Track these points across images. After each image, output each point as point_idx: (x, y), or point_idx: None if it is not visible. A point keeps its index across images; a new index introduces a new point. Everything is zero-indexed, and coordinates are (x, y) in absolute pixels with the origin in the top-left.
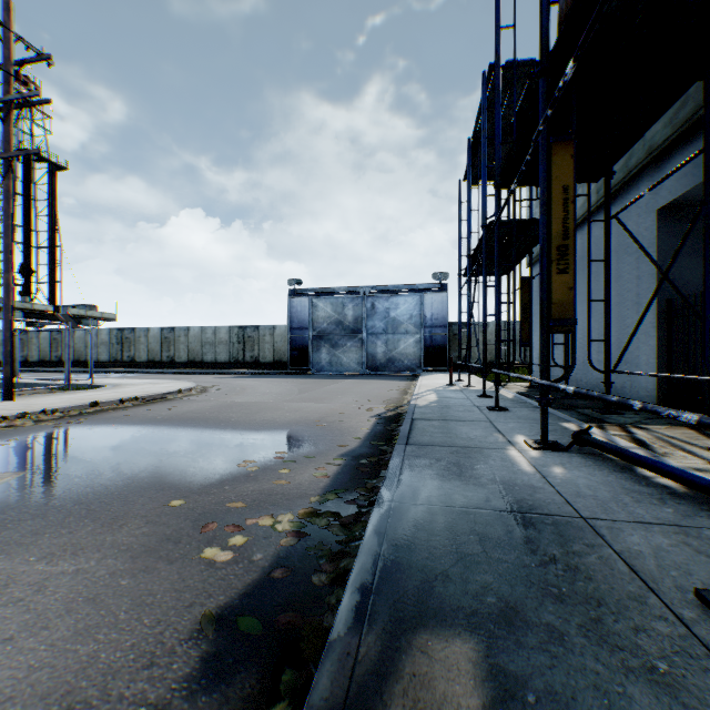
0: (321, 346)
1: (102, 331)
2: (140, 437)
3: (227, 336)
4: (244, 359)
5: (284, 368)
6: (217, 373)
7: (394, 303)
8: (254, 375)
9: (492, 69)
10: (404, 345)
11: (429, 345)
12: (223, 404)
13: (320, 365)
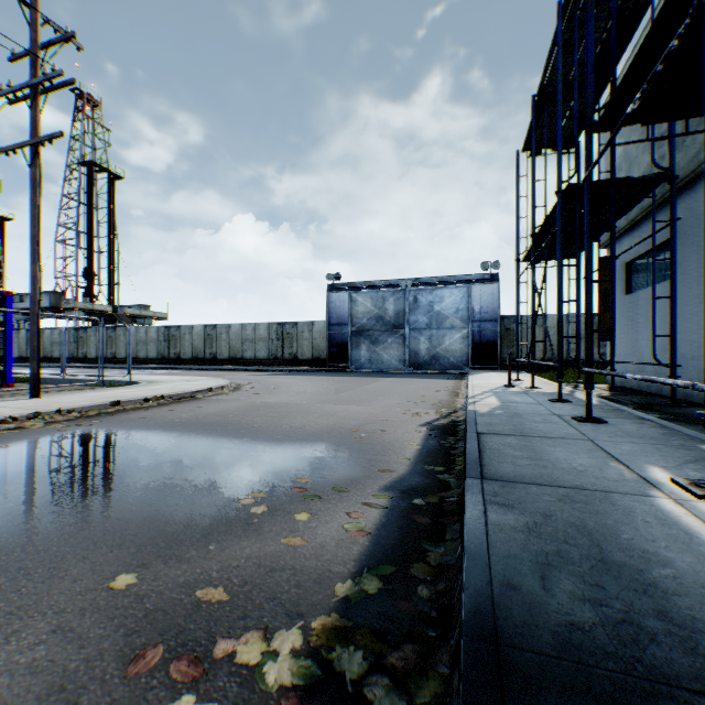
0: (360, 343)
1: (151, 328)
2: (141, 447)
3: (267, 333)
4: (283, 356)
5: (323, 366)
6: (256, 370)
7: (438, 296)
8: (292, 372)
9: None
10: (449, 341)
11: (478, 341)
12: (251, 405)
13: (359, 362)
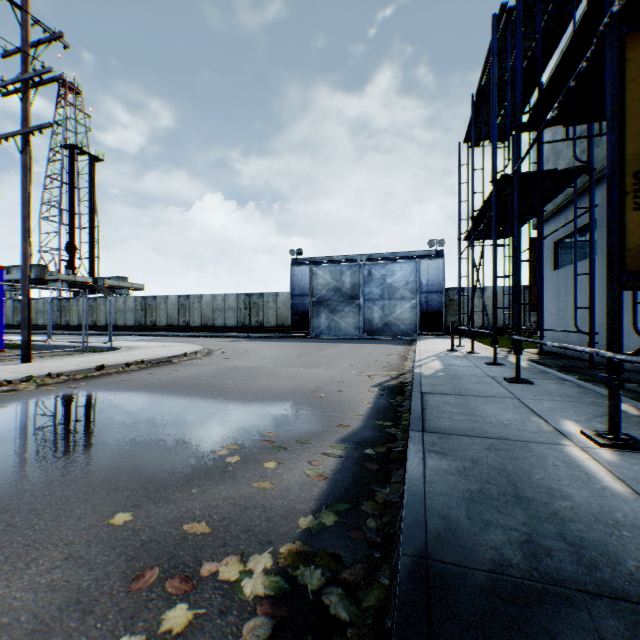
0: (320, 312)
1: (129, 299)
2: (126, 407)
3: (235, 303)
4: (250, 324)
5: (286, 332)
6: (226, 336)
7: (390, 270)
8: (258, 338)
9: (503, 10)
10: (400, 310)
11: (425, 310)
12: (222, 368)
13: (319, 329)
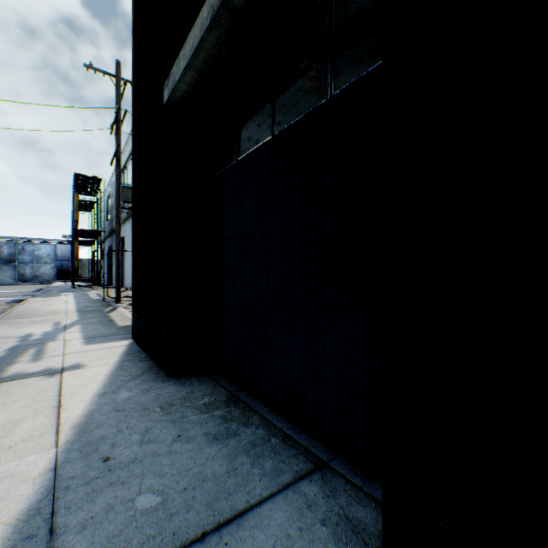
0: None
1: None
2: None
3: None
4: None
5: None
6: None
7: (39, 247)
8: None
9: None
10: (45, 269)
11: (61, 269)
12: None
13: None
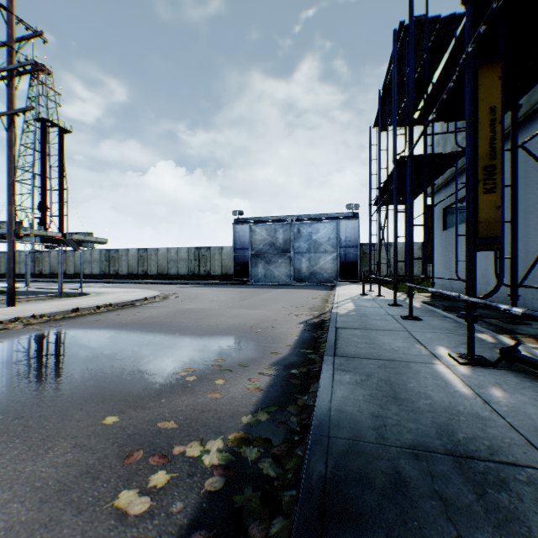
0: (258, 262)
1: (95, 251)
2: (102, 341)
3: (187, 255)
4: (199, 273)
5: (229, 280)
6: (179, 283)
7: (315, 228)
8: (206, 285)
9: (401, 27)
10: (323, 262)
11: (344, 261)
12: (178, 310)
13: (257, 277)
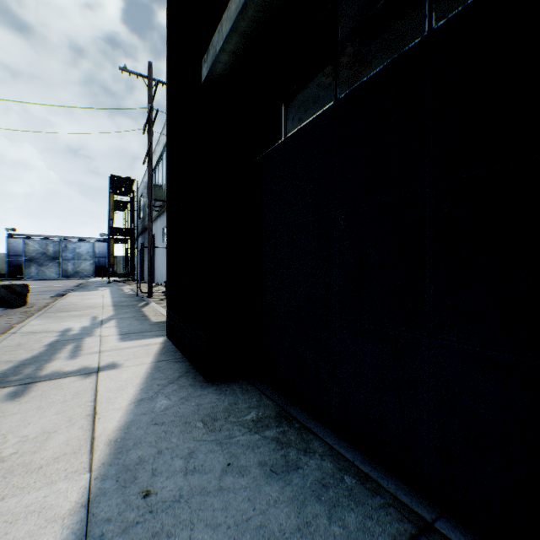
0: (32, 265)
1: None
2: None
3: None
4: None
5: (4, 277)
6: None
7: (79, 245)
8: None
9: None
10: (85, 265)
11: (99, 265)
12: None
13: (31, 275)
